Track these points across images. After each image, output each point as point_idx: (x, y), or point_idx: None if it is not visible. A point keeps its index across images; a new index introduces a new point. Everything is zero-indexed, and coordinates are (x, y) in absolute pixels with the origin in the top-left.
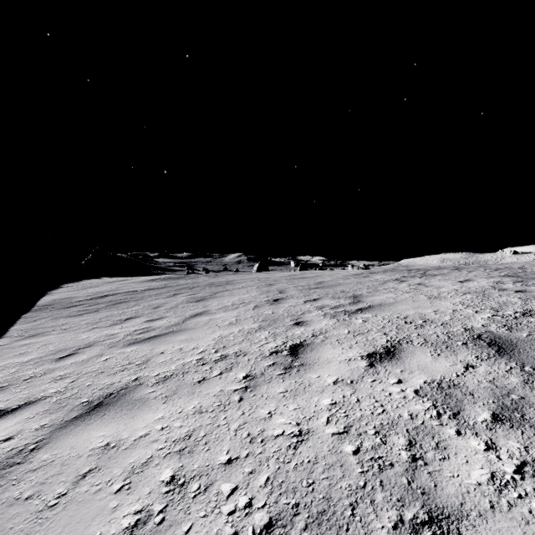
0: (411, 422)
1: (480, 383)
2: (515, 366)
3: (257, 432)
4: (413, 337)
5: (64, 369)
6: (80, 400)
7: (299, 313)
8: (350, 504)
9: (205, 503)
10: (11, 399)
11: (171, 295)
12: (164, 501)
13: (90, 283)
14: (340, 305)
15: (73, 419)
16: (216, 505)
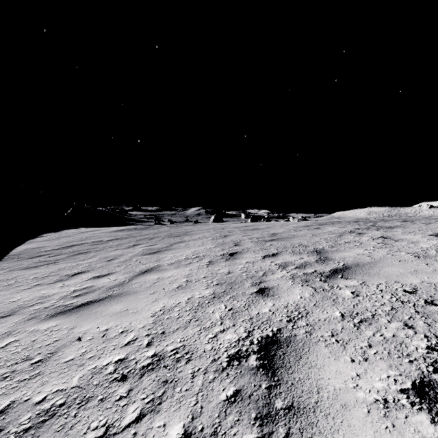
0: None
1: None
2: None
3: None
4: None
5: None
6: None
7: (260, 273)
8: None
9: None
10: None
11: (131, 246)
12: None
13: (66, 233)
14: (306, 263)
15: None
16: None
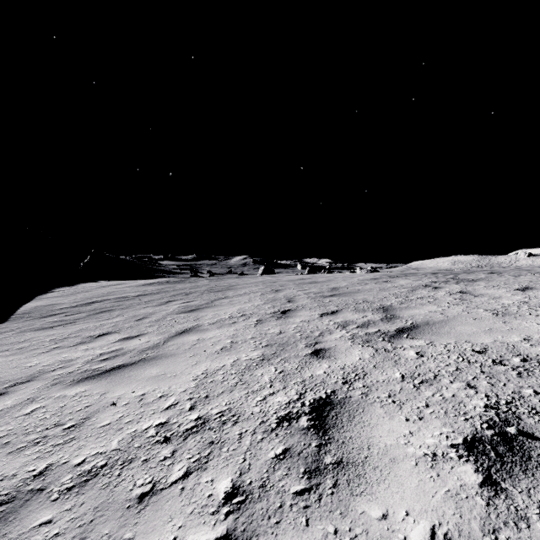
0: None
1: None
2: None
3: None
4: (530, 397)
5: None
6: None
7: (316, 333)
8: None
9: None
10: None
11: (163, 303)
12: None
13: (83, 287)
14: (370, 322)
15: None
16: None
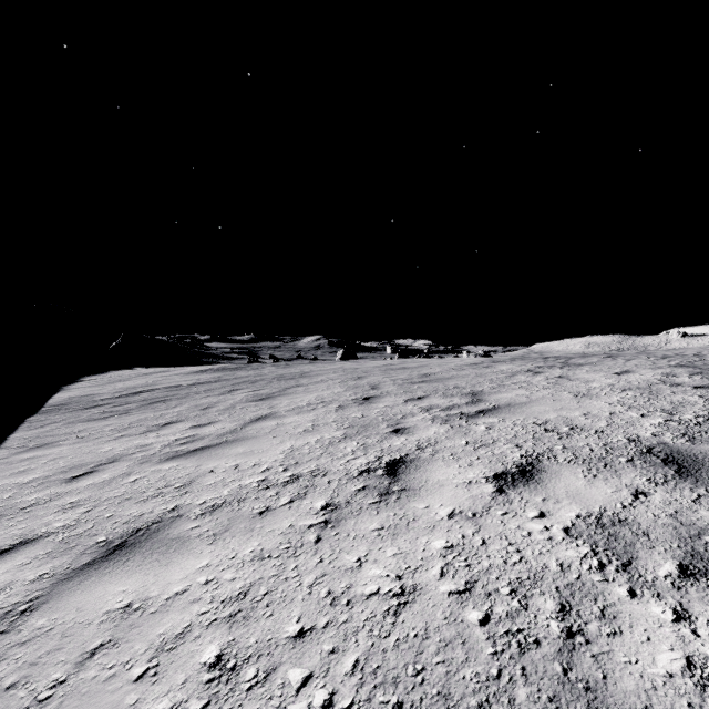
0: (562, 576)
1: (657, 518)
2: (705, 493)
3: (340, 589)
4: (557, 450)
5: (77, 494)
6: (96, 539)
7: (399, 416)
8: (479, 705)
9: (264, 700)
10: (1, 536)
11: (227, 391)
12: (205, 695)
13: (119, 376)
14: (454, 406)
15: (83, 566)
16: (281, 703)
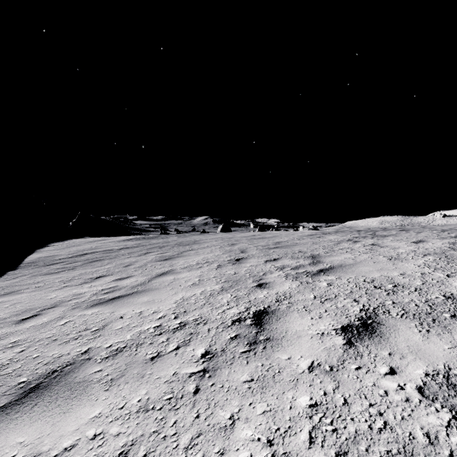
0: (433, 452)
1: None
2: None
3: (214, 455)
4: (388, 305)
5: (20, 335)
6: (18, 380)
7: (261, 273)
8: None
9: None
10: None
11: (143, 254)
12: None
13: (74, 242)
14: (300, 265)
15: None
16: None
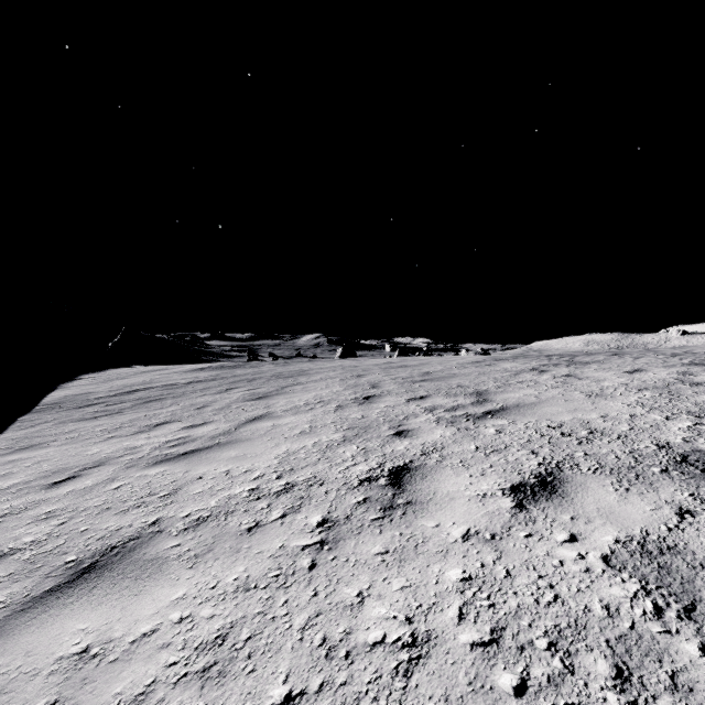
0: (611, 624)
1: None
2: None
3: (338, 635)
4: (578, 458)
5: (55, 503)
6: (64, 558)
7: (401, 417)
8: None
9: None
10: None
11: (223, 390)
12: None
13: (117, 374)
14: (459, 406)
15: (44, 593)
16: None
